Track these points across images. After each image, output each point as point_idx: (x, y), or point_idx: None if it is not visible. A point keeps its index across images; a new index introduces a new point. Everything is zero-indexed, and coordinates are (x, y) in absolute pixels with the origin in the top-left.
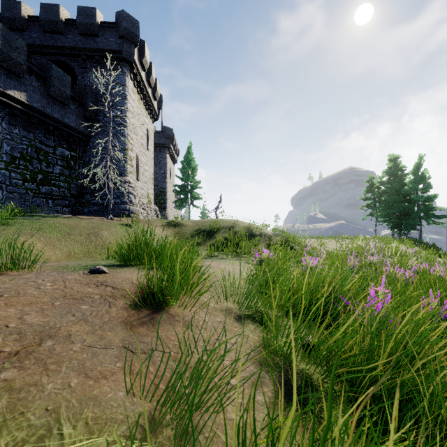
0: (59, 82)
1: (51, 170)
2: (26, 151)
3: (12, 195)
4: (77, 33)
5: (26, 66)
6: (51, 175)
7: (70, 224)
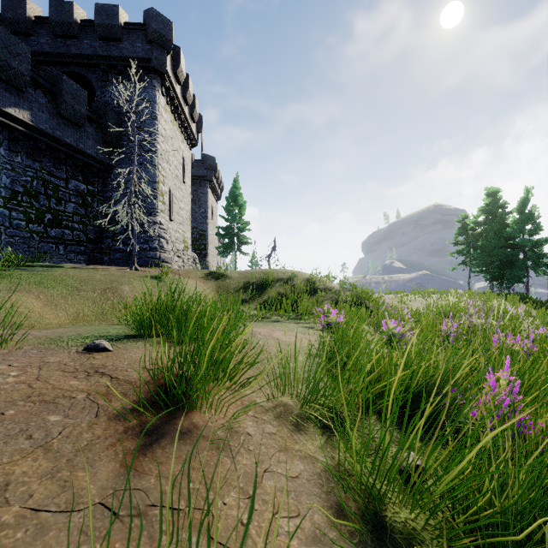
0: (72, 97)
1: (62, 209)
2: (30, 185)
3: (13, 239)
4: (96, 37)
5: (29, 78)
6: (62, 215)
7: (82, 277)
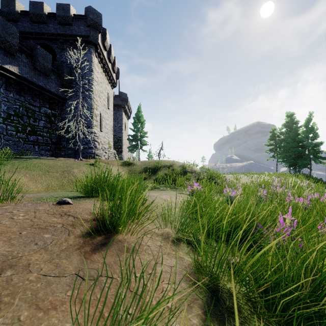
0: (43, 59)
1: (37, 124)
2: (18, 110)
3: (8, 142)
4: (57, 23)
5: (18, 47)
6: (37, 128)
7: (50, 164)
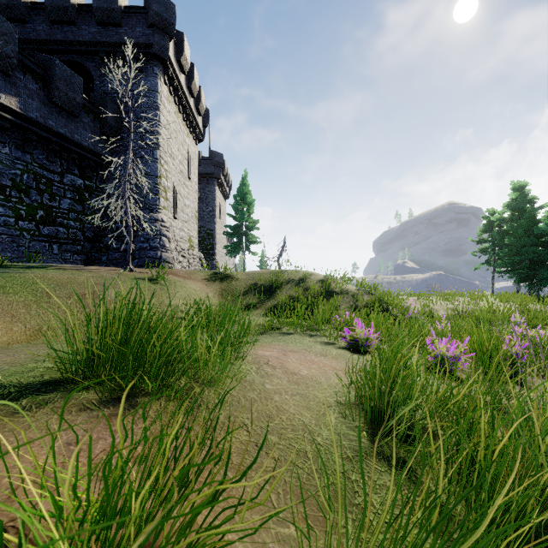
0: (66, 84)
1: (56, 205)
2: (20, 179)
3: (0, 237)
4: (94, 22)
5: (16, 60)
6: (56, 211)
7: (61, 279)
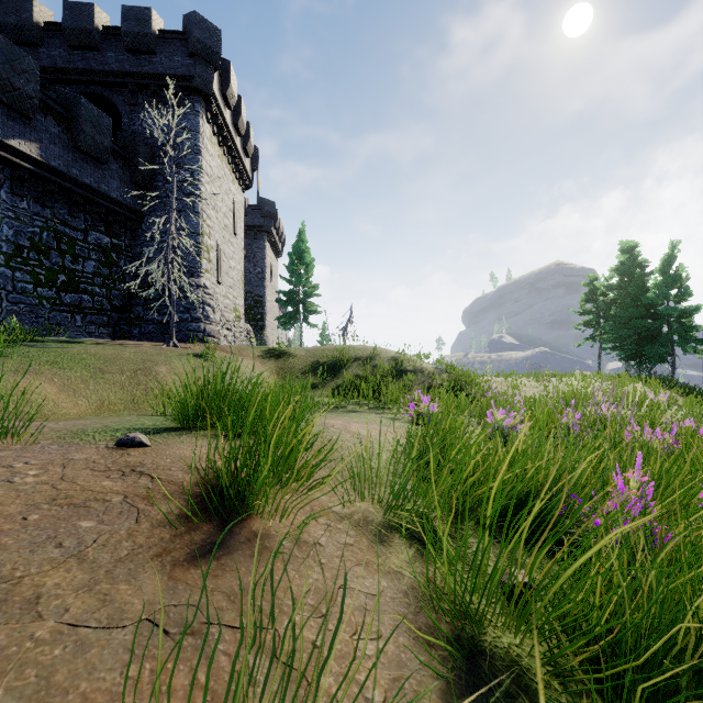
0: (93, 126)
1: (80, 268)
2: (39, 238)
3: (17, 307)
4: (123, 48)
5: (38, 101)
6: (80, 276)
7: (106, 355)
